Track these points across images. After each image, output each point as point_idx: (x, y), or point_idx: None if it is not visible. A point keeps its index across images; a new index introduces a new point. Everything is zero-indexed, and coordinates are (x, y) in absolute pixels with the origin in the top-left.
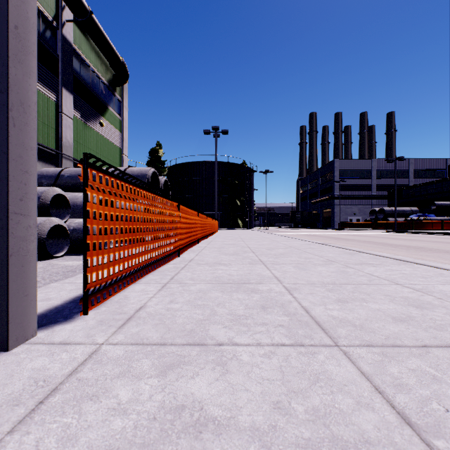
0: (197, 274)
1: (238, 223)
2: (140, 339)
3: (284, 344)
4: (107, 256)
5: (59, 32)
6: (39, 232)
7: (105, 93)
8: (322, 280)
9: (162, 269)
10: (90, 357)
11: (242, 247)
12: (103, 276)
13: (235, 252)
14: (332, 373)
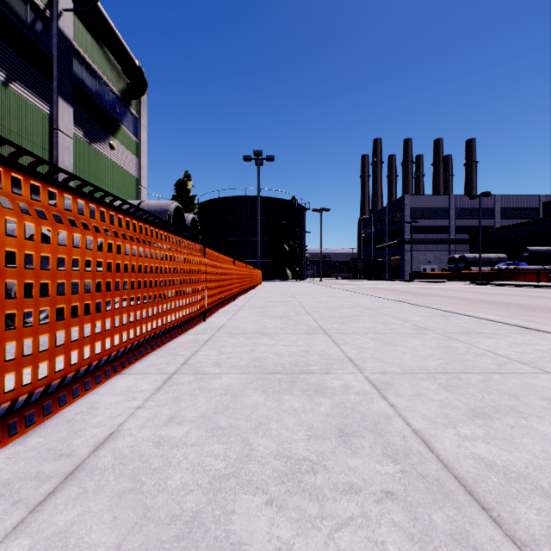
0: (227, 354)
1: (287, 273)
2: None
3: None
4: (49, 338)
5: (54, 25)
6: None
7: (116, 106)
8: (424, 366)
9: (174, 344)
10: None
11: (294, 307)
12: (35, 377)
13: (285, 313)
14: None
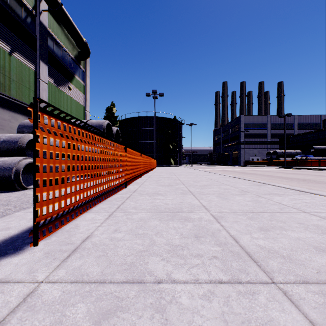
0: (139, 203)
1: (171, 161)
2: (81, 275)
3: (221, 280)
4: (59, 191)
5: (37, 19)
6: (16, 168)
7: (72, 65)
8: (242, 209)
9: (111, 199)
10: (24, 301)
11: (175, 180)
12: (53, 209)
13: (170, 184)
14: (280, 323)
